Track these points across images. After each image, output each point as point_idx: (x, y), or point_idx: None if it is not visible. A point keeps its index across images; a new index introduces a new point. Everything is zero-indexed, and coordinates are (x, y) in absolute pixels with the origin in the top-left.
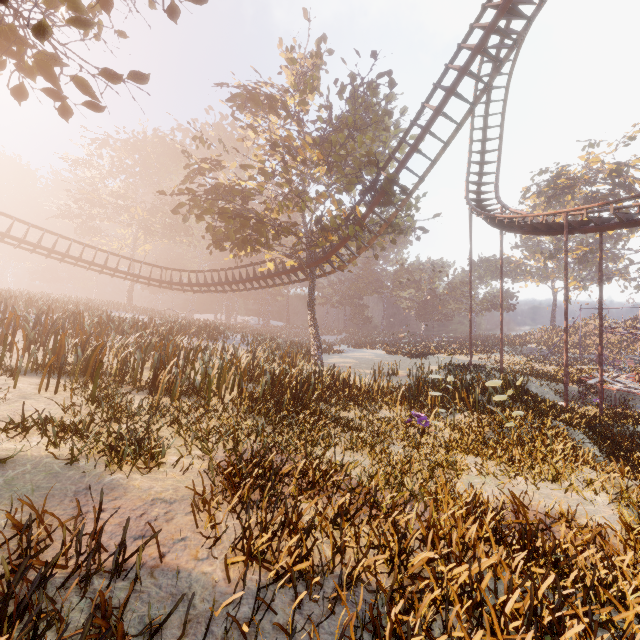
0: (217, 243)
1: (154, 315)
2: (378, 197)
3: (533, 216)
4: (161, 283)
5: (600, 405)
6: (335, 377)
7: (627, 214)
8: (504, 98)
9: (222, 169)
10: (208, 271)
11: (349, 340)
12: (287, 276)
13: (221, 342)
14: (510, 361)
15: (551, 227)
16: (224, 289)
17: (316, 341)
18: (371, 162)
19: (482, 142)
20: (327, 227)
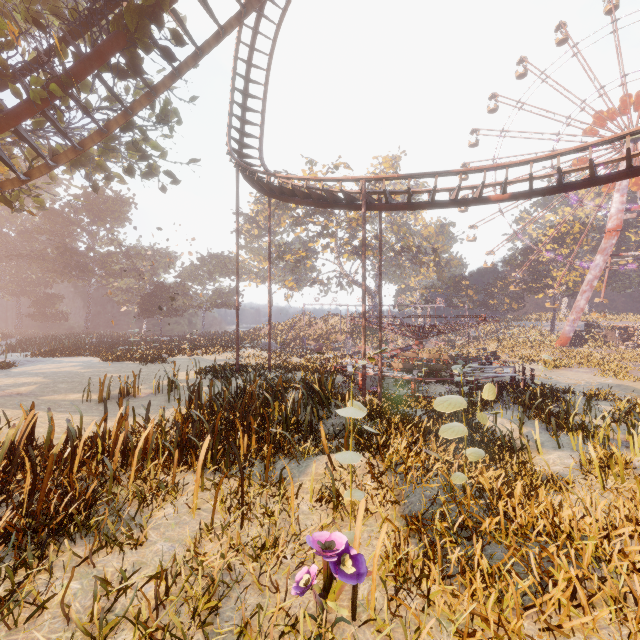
0: None
1: None
2: (110, 42)
3: (327, 179)
4: None
5: (381, 394)
6: None
7: (411, 196)
8: (271, 52)
9: None
10: None
11: (27, 345)
12: None
13: None
14: (262, 356)
15: (337, 201)
16: None
17: None
18: None
19: (244, 95)
20: None
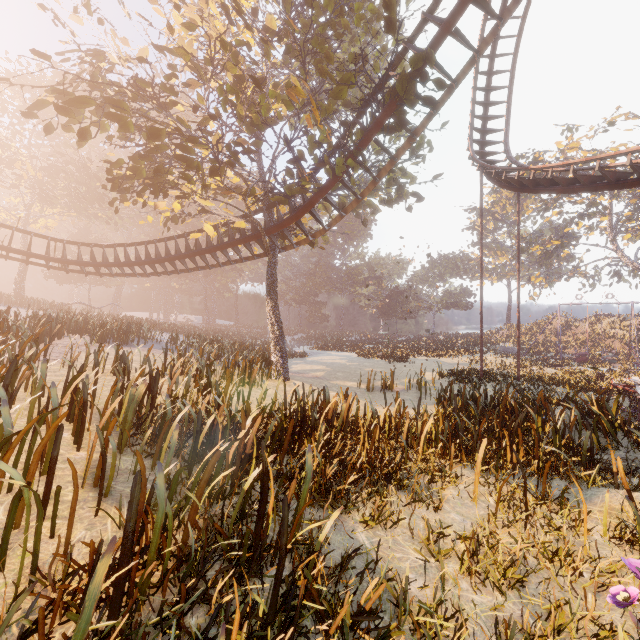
0: (114, 181)
1: (52, 309)
2: (385, 111)
3: (606, 157)
4: (47, 261)
5: None
6: (329, 413)
7: None
8: (519, 31)
9: (125, 61)
10: (121, 245)
11: (308, 340)
12: (235, 250)
13: (116, 347)
14: (505, 363)
15: (621, 178)
16: (145, 271)
17: (279, 343)
18: (388, 25)
19: (486, 92)
20: (302, 156)
